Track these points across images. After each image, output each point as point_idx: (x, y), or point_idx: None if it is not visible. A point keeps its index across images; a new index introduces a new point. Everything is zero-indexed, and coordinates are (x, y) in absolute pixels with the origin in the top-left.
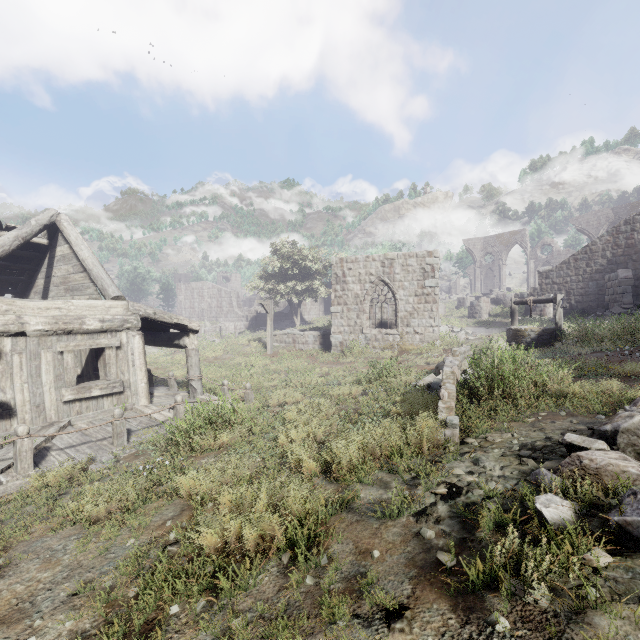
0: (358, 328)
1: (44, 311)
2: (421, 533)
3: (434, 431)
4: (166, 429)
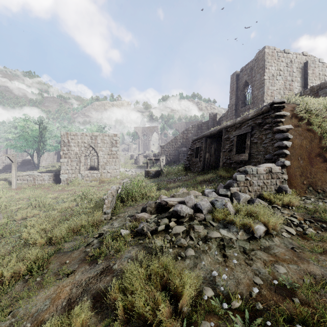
0: (77, 171)
1: None
2: (86, 250)
3: (101, 216)
4: None
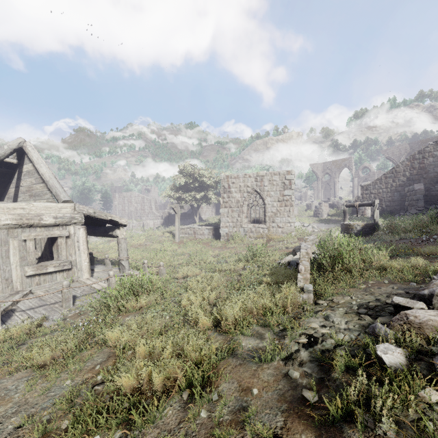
0: (239, 224)
1: (12, 210)
2: (289, 374)
3: (295, 295)
4: (101, 295)
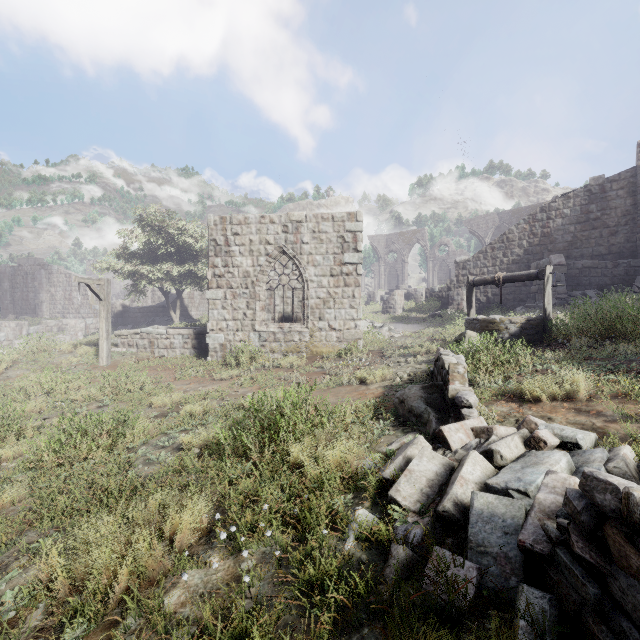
0: (249, 323)
1: None
2: None
3: None
4: None
